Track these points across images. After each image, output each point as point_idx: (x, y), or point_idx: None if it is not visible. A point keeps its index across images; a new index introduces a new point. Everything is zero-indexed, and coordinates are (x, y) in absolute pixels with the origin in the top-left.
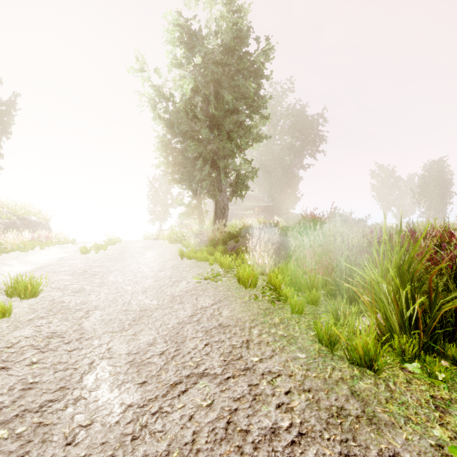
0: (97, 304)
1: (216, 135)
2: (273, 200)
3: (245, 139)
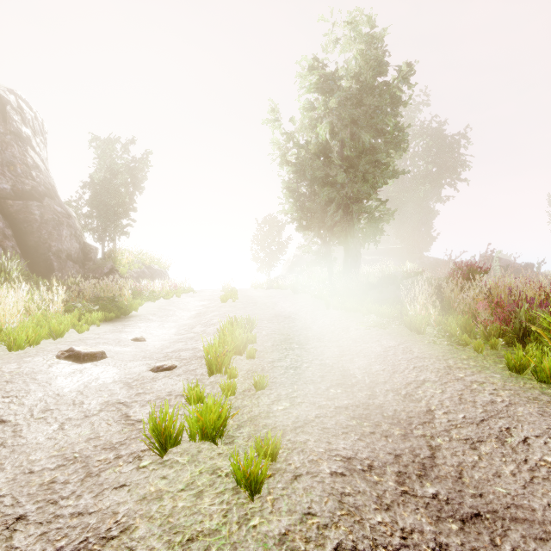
0: (298, 341)
1: (351, 178)
2: (402, 241)
3: (382, 179)
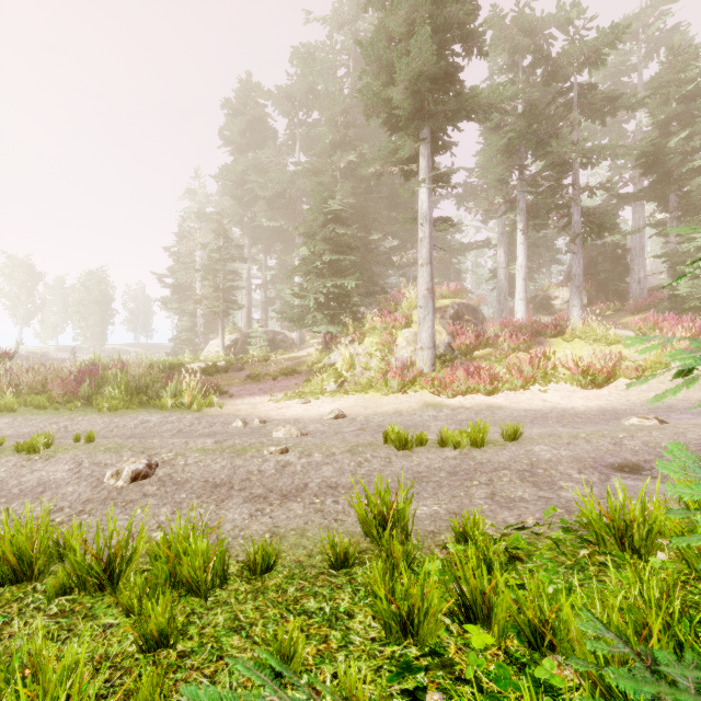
0: None
1: None
2: None
3: None
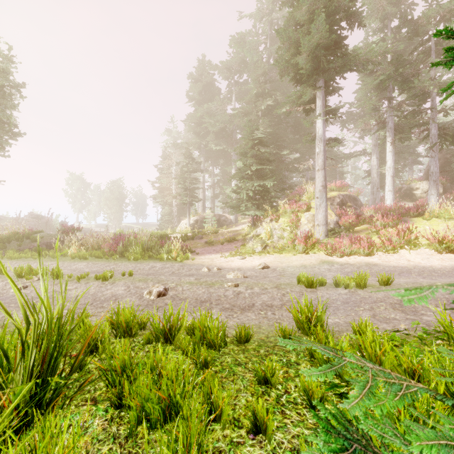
0: None
1: None
2: None
3: None
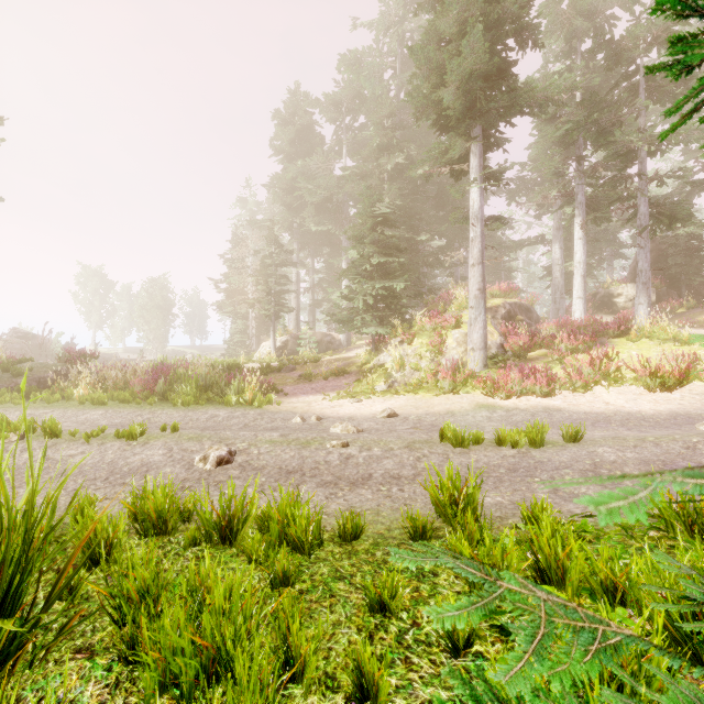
0: None
1: None
2: None
3: None
